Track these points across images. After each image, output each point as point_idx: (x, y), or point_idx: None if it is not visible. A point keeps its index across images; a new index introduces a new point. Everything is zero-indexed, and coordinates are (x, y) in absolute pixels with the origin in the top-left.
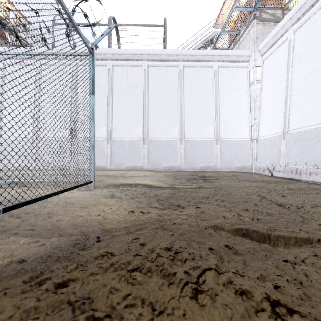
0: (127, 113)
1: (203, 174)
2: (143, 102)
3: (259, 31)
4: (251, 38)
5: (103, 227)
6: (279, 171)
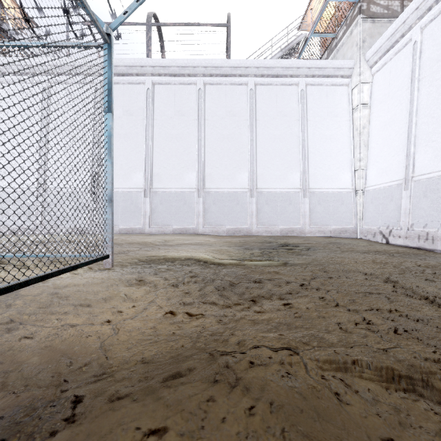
0: (174, 152)
1: (286, 241)
2: (197, 136)
3: (367, 32)
4: (354, 43)
5: (106, 358)
6: (399, 236)
